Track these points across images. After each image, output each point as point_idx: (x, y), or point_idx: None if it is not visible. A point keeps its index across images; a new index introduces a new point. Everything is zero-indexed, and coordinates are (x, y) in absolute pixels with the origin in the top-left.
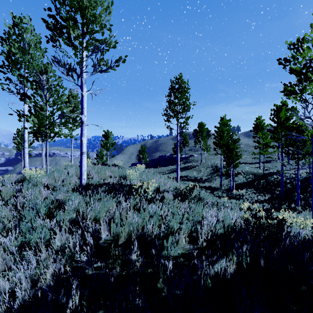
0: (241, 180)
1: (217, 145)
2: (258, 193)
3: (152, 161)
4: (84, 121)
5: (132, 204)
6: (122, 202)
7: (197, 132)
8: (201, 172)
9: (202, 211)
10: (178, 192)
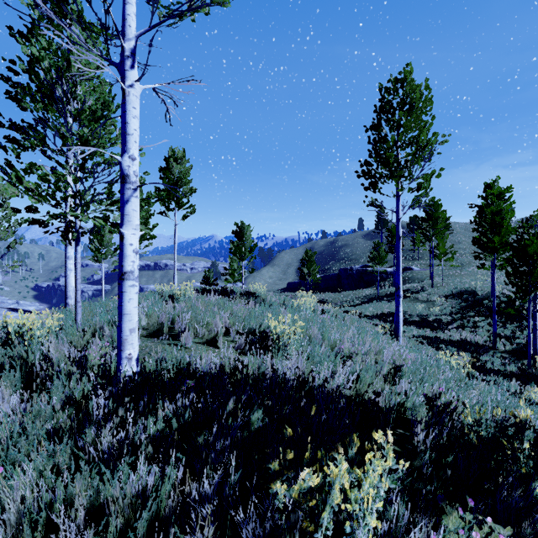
0: None
1: (484, 247)
2: None
3: (326, 278)
4: (130, 173)
5: None
6: None
7: (424, 220)
8: (436, 306)
9: None
10: (463, 434)
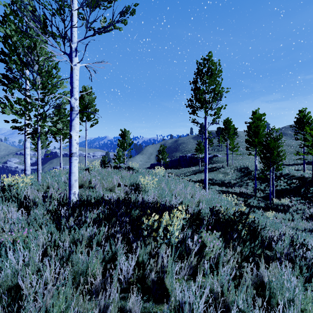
0: (282, 186)
1: (250, 144)
2: (308, 204)
3: (172, 161)
4: (75, 106)
5: (140, 258)
6: (119, 256)
7: (223, 129)
8: (229, 175)
9: (306, 297)
10: (220, 218)
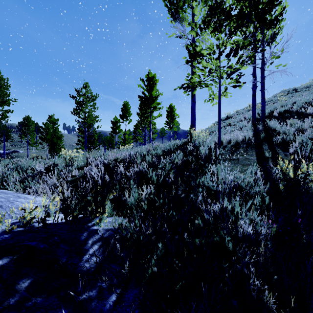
0: None
1: (43, 140)
2: None
3: None
4: None
5: None
6: None
7: (23, 125)
8: None
9: None
10: None
